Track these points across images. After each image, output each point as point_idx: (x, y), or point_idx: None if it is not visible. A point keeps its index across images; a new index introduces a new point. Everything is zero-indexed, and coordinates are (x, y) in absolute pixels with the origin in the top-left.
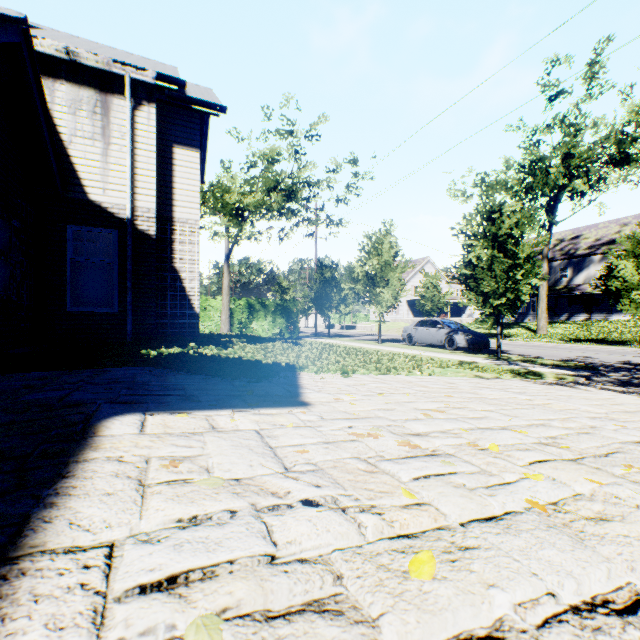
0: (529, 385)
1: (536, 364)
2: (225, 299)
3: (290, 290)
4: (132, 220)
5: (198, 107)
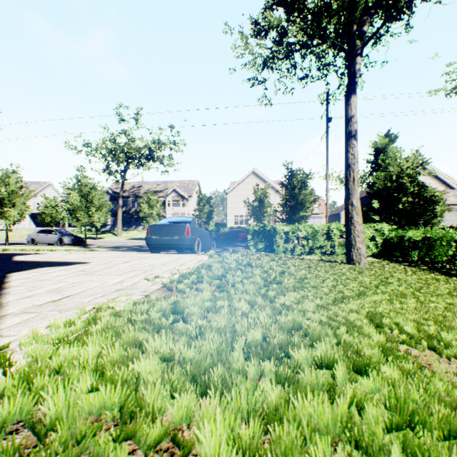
0: None
1: (100, 248)
2: None
3: None
4: None
5: None
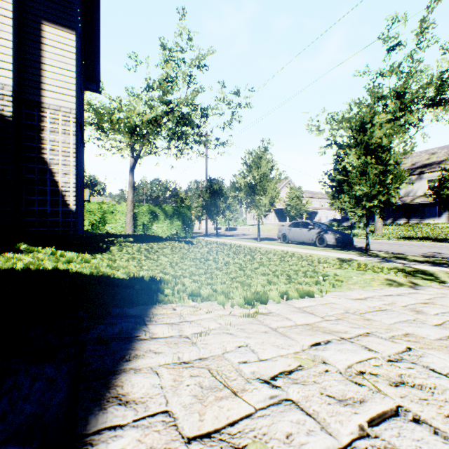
0: None
1: (412, 261)
2: (129, 205)
3: (187, 200)
4: None
5: None
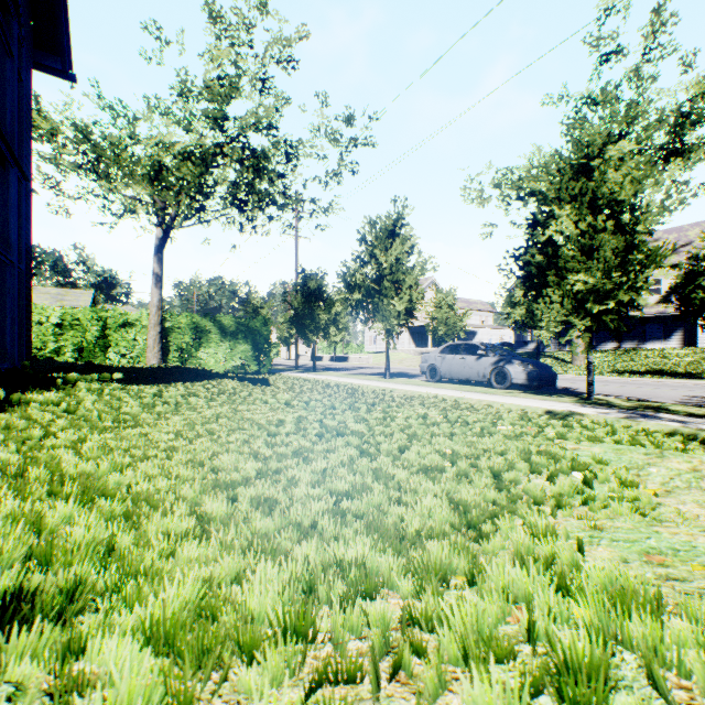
0: None
1: (689, 416)
2: (154, 313)
3: (264, 310)
4: None
5: None
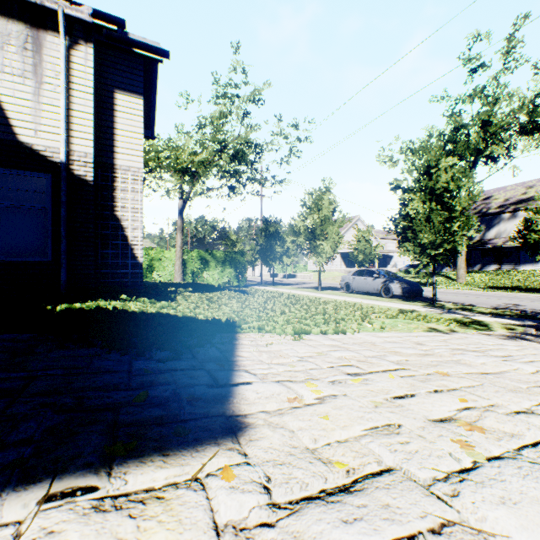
0: (498, 342)
1: (475, 312)
2: (178, 251)
3: (239, 243)
4: (67, 164)
5: (139, 50)
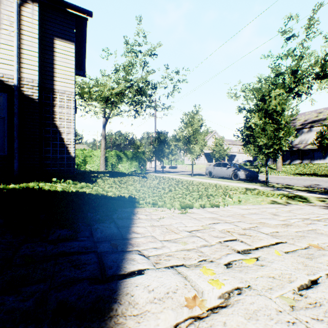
0: (325, 211)
1: (295, 190)
2: (102, 151)
3: (141, 147)
4: (19, 87)
5: (71, 10)
